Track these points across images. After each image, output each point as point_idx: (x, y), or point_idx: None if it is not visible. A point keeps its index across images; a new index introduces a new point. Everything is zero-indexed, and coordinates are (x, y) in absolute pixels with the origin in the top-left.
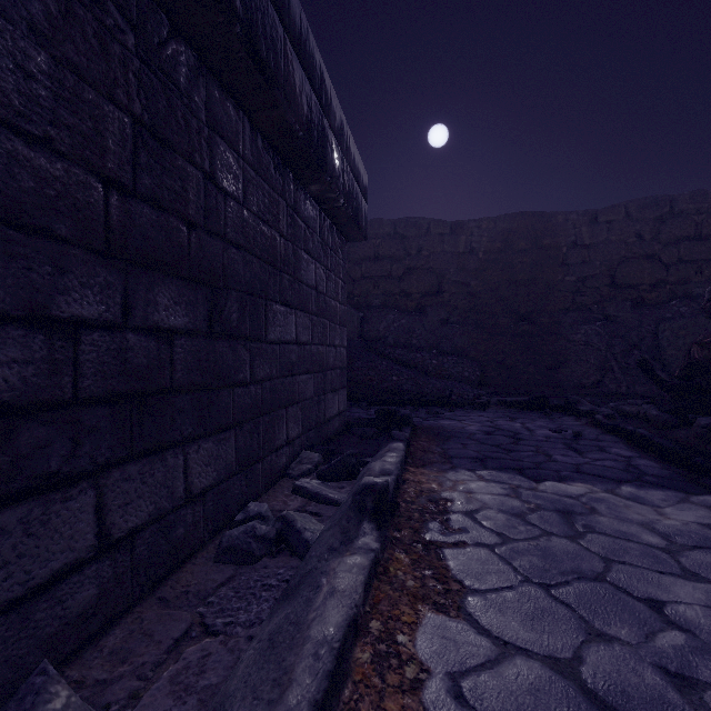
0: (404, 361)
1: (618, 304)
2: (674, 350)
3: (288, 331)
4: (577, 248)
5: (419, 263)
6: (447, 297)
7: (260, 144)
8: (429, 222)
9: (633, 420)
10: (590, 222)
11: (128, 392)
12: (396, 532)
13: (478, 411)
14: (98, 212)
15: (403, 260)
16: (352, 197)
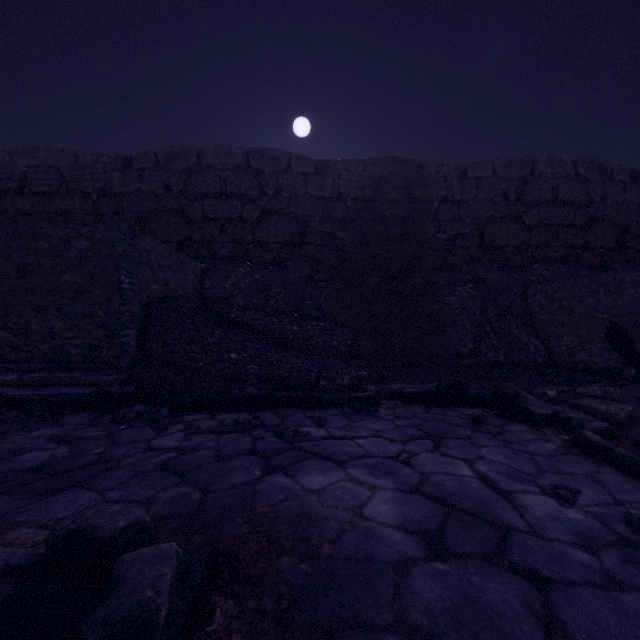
0: (257, 328)
1: (487, 266)
2: (548, 314)
3: None
4: (448, 203)
5: (277, 206)
6: (311, 249)
7: None
8: (290, 157)
9: (633, 434)
10: (460, 177)
11: None
12: None
13: (366, 416)
14: None
15: (258, 200)
16: None
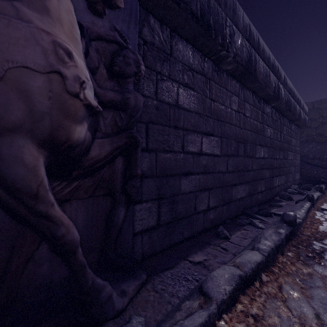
0: (319, 165)
1: None
2: None
3: (290, 157)
4: None
5: None
6: None
7: (287, 121)
8: None
9: None
10: None
11: (279, 167)
12: (324, 196)
13: None
14: (278, 145)
15: (318, 119)
16: (304, 119)
